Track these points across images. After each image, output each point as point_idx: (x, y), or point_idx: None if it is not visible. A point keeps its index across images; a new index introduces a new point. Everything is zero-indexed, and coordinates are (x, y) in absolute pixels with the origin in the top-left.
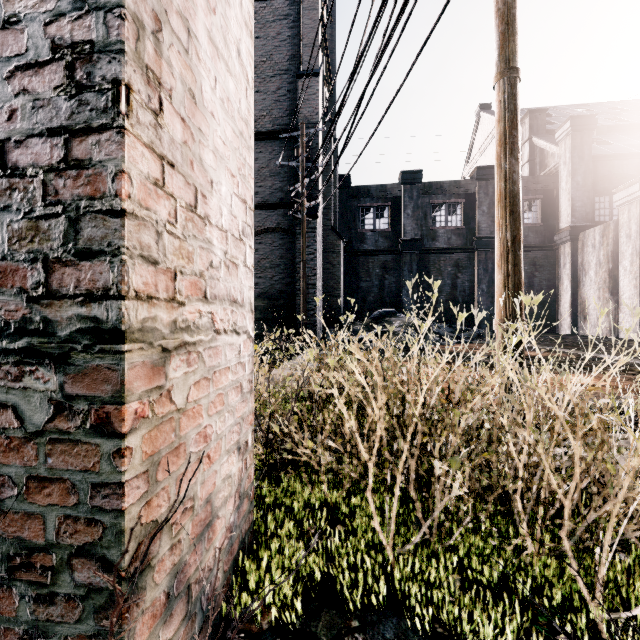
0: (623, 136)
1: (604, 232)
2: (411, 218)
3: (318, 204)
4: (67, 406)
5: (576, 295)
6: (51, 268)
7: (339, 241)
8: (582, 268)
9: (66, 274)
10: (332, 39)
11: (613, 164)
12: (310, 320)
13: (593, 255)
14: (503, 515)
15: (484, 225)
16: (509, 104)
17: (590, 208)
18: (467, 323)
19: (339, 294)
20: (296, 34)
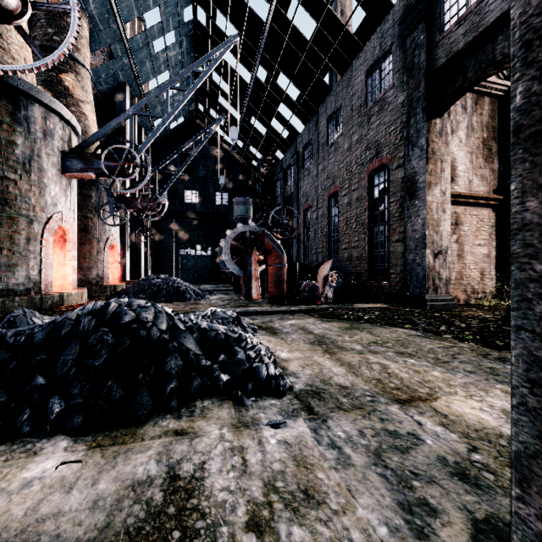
0: None
1: None
2: None
3: None
4: (508, 276)
5: None
6: (506, 267)
7: None
8: None
9: (507, 267)
10: None
11: None
12: None
13: None
14: None
15: None
16: None
17: None
18: None
19: None
20: None
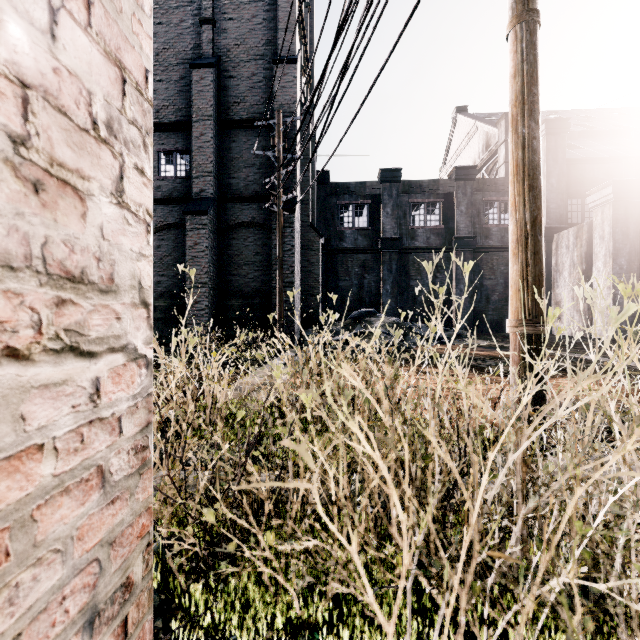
0: (592, 142)
1: (578, 234)
2: (390, 217)
3: (295, 198)
4: None
5: (551, 295)
6: None
7: (318, 238)
8: (556, 269)
9: None
10: (310, 30)
11: (585, 168)
12: (287, 320)
13: (567, 256)
14: (586, 638)
15: (462, 225)
16: (528, 54)
17: (564, 210)
18: (446, 323)
19: (318, 293)
20: (272, 18)
